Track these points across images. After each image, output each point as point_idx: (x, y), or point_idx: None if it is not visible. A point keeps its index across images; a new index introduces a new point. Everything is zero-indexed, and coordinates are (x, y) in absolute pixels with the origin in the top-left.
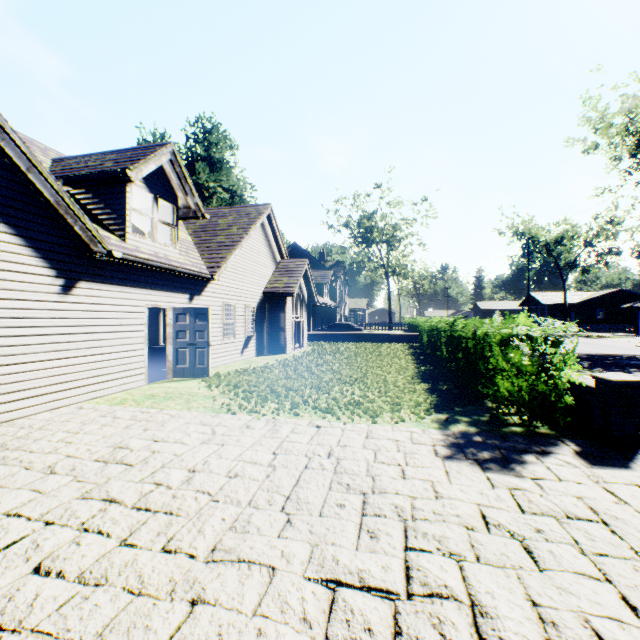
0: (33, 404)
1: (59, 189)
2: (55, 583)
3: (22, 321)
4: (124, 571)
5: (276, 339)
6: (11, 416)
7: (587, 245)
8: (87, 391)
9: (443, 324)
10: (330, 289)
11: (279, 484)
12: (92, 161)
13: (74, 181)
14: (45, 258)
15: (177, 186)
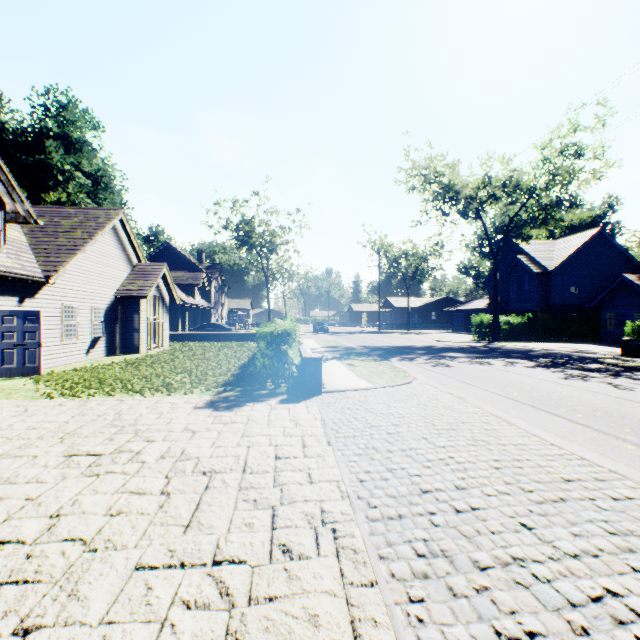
0: None
1: None
2: None
3: None
4: None
5: (130, 339)
6: None
7: (423, 261)
8: None
9: None
10: (205, 290)
11: (66, 429)
12: None
13: None
14: None
15: (4, 192)
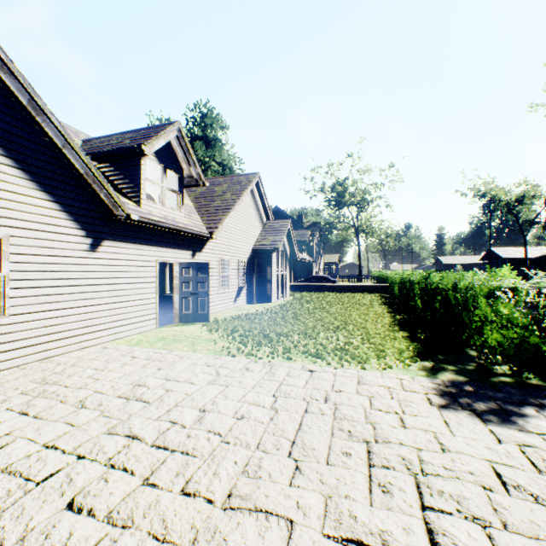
0: (67, 344)
1: (88, 162)
2: (86, 521)
3: (59, 274)
4: (148, 513)
5: (263, 289)
6: (50, 354)
7: None
8: (110, 333)
9: (417, 277)
10: (307, 246)
11: (283, 428)
12: (113, 140)
13: (99, 156)
14: (77, 221)
15: (182, 159)
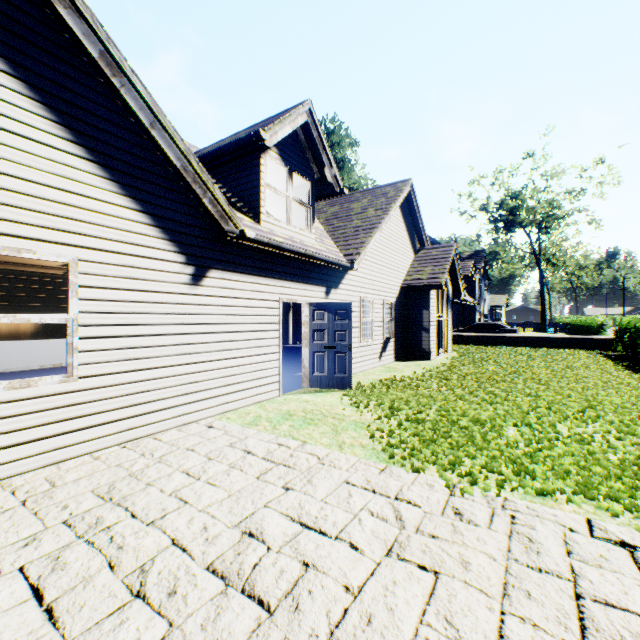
0: (160, 419)
1: (185, 150)
2: None
3: (148, 317)
4: None
5: (417, 341)
6: (136, 433)
7: None
8: (218, 403)
9: None
10: (467, 283)
11: None
12: (226, 141)
13: (208, 159)
14: (173, 241)
15: (312, 157)
